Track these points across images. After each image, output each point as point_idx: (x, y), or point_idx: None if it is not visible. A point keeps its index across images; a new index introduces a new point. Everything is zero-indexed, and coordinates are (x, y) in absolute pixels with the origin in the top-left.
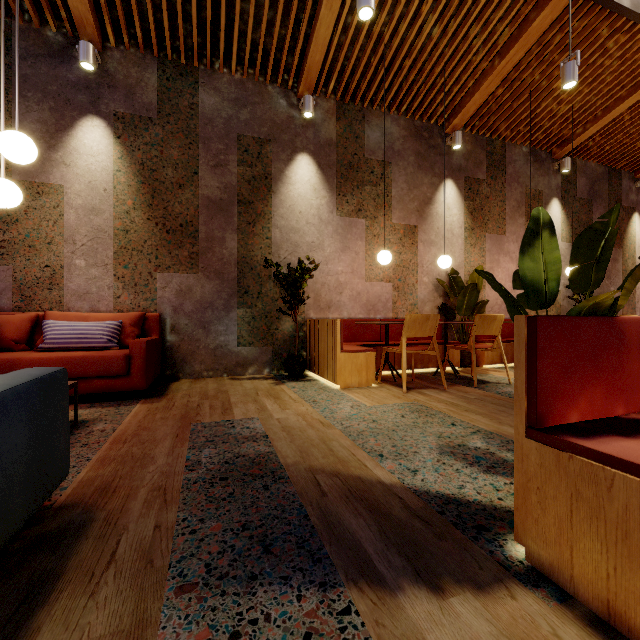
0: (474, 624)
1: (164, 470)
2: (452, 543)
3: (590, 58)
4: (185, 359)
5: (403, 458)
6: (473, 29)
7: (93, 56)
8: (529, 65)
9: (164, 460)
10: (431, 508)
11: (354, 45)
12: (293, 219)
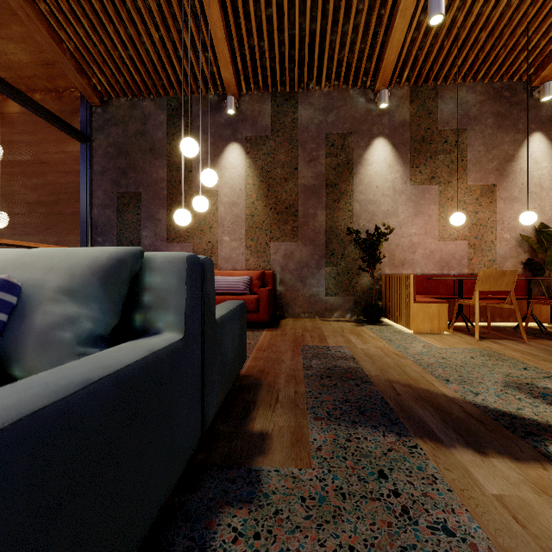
0: (506, 472)
1: (291, 367)
2: (500, 436)
3: None
4: (289, 304)
5: (467, 384)
6: None
7: (234, 104)
8: None
9: (290, 362)
10: (487, 415)
11: (426, 36)
12: (370, 193)
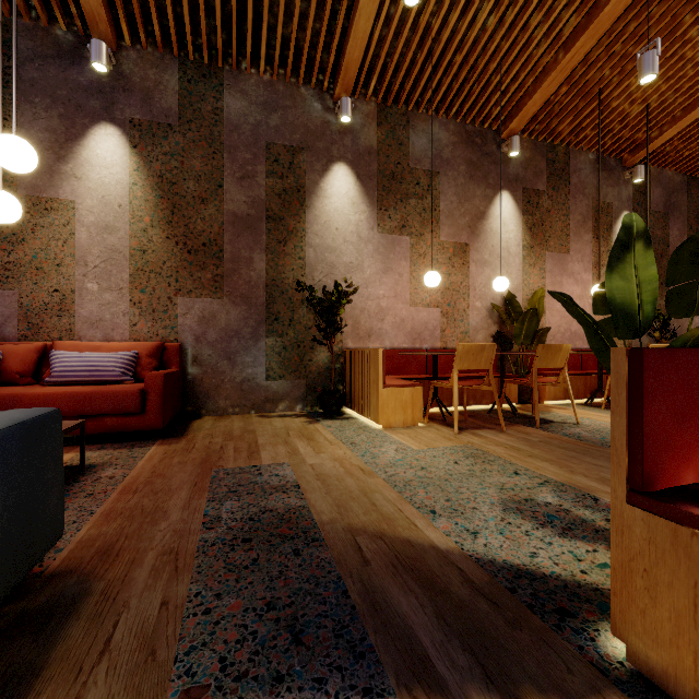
0: None
1: (177, 528)
2: (529, 634)
3: (670, 49)
4: (208, 394)
5: (460, 516)
6: (534, 18)
7: (106, 56)
8: (598, 59)
9: (178, 515)
10: (499, 583)
11: (398, 39)
12: (329, 237)
